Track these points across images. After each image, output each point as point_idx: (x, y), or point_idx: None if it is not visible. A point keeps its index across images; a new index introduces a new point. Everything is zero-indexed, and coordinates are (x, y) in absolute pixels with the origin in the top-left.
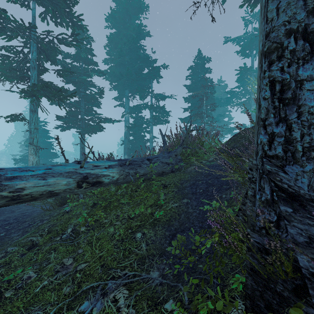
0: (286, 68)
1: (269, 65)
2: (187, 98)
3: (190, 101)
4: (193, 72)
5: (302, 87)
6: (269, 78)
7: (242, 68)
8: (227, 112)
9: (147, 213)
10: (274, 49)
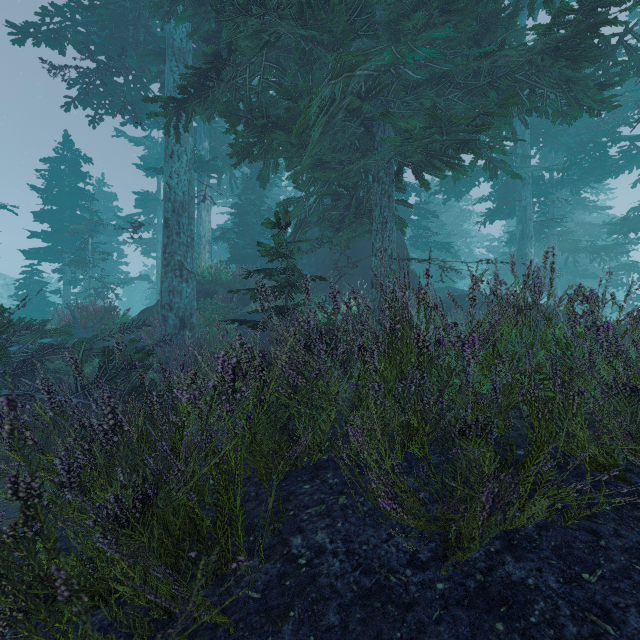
0: (166, 312)
1: (162, 310)
2: (41, 215)
3: (49, 223)
4: (54, 169)
5: (169, 318)
6: (162, 313)
7: (144, 195)
8: (117, 243)
9: (89, 372)
10: (163, 306)
